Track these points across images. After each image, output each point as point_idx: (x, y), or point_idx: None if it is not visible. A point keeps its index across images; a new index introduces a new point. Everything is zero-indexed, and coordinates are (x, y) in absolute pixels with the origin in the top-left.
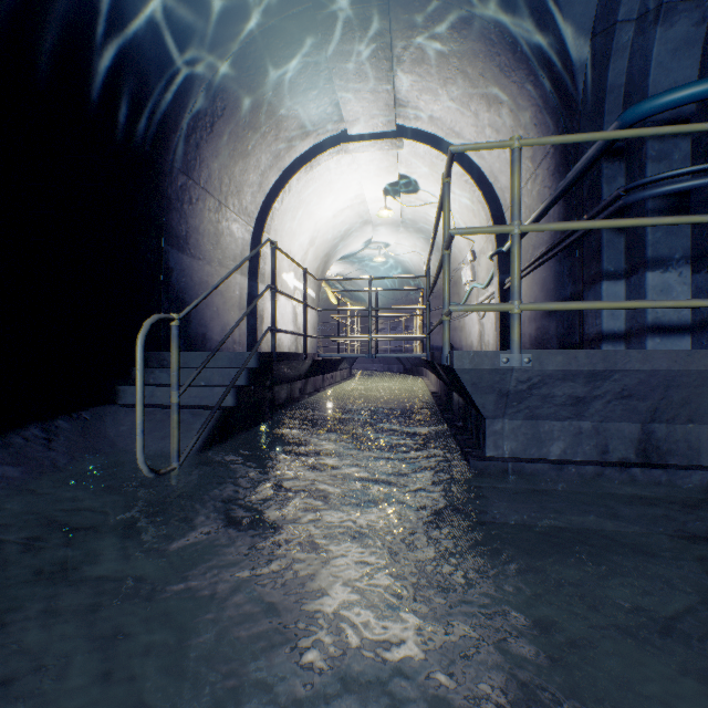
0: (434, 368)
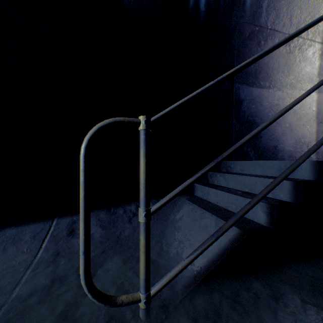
0: None
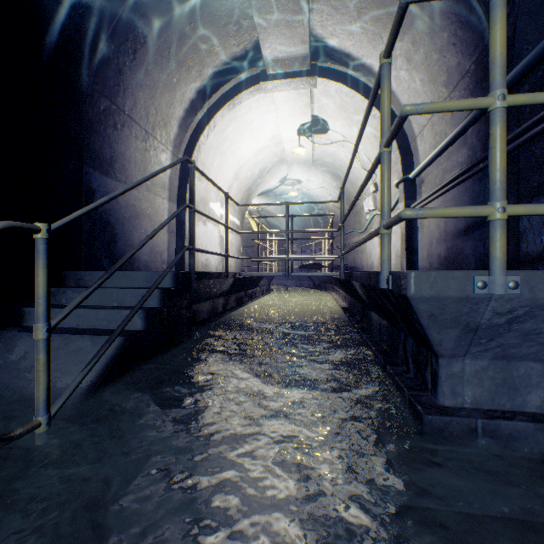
0: (347, 287)
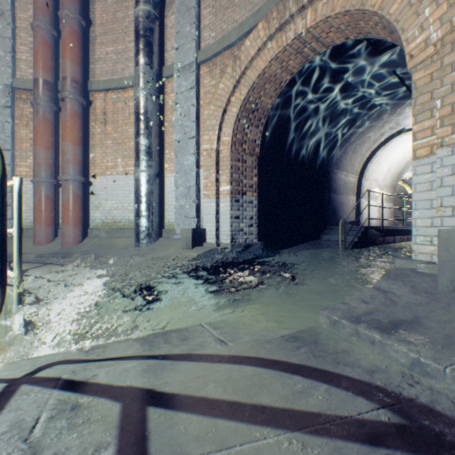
0: None
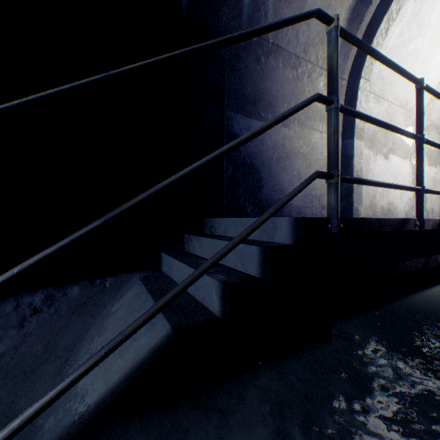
0: None
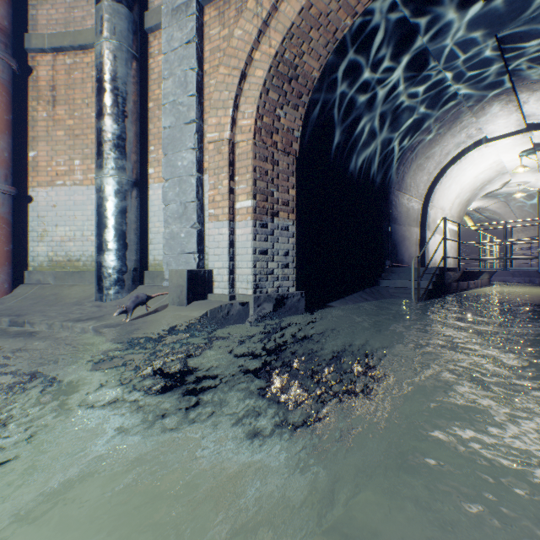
0: None
